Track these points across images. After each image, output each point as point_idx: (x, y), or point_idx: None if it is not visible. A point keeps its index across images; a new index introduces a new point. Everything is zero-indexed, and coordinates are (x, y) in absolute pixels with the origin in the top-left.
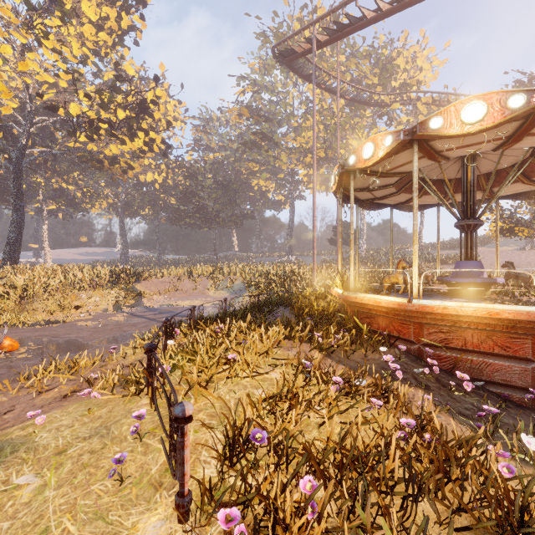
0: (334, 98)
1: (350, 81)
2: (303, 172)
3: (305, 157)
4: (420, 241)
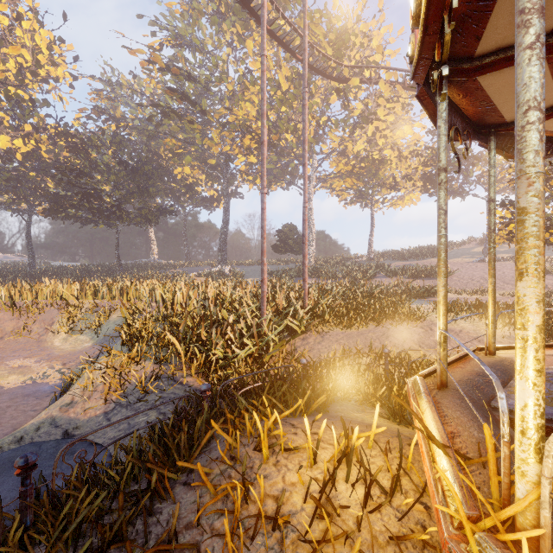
0: (280, 64)
1: (299, 47)
2: (241, 159)
3: (243, 139)
4: (371, 250)
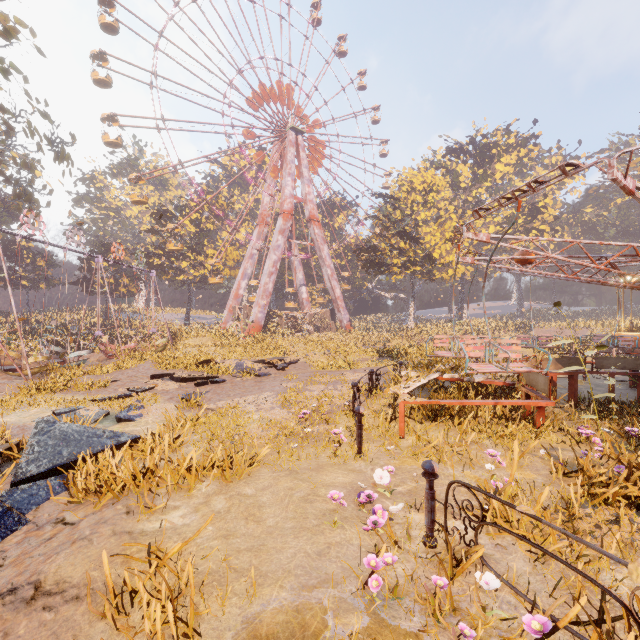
0: None
1: None
2: None
3: None
4: None
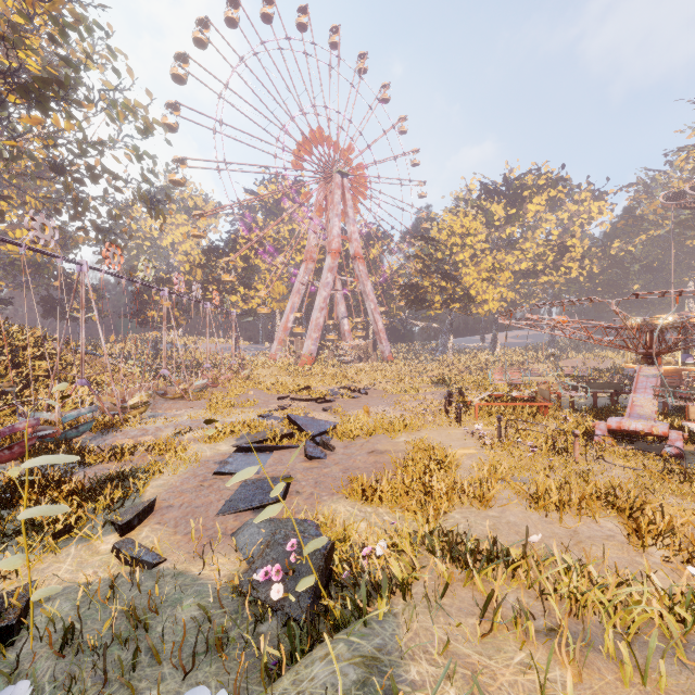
0: None
1: None
2: None
3: None
4: None
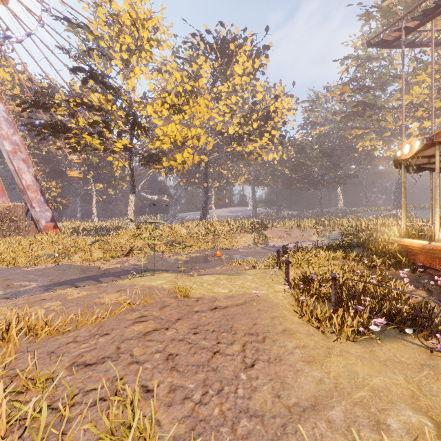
0: None
1: None
2: (414, 126)
3: (416, 111)
4: None
